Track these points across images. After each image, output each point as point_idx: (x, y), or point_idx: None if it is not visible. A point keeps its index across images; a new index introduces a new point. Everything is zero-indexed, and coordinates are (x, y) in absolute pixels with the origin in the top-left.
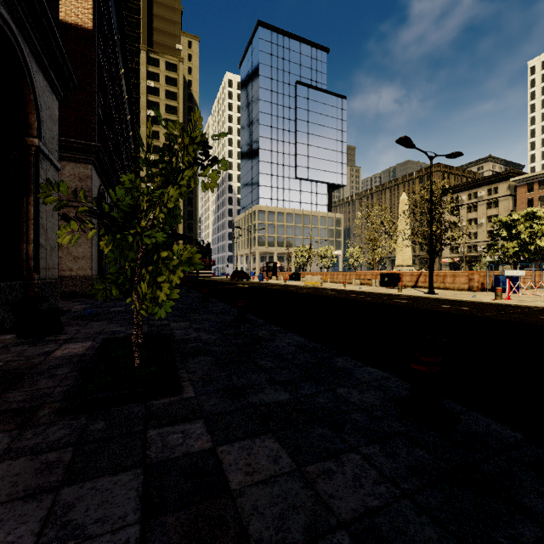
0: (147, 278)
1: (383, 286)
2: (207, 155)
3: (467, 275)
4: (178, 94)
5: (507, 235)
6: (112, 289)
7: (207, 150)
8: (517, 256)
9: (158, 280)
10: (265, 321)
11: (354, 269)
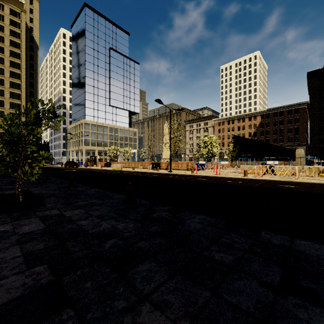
0: (27, 164)
1: (153, 169)
2: (55, 116)
3: (187, 163)
4: (21, 35)
5: (203, 146)
6: (9, 169)
7: (55, 114)
8: (207, 155)
9: (33, 165)
10: (84, 185)
11: (143, 160)
